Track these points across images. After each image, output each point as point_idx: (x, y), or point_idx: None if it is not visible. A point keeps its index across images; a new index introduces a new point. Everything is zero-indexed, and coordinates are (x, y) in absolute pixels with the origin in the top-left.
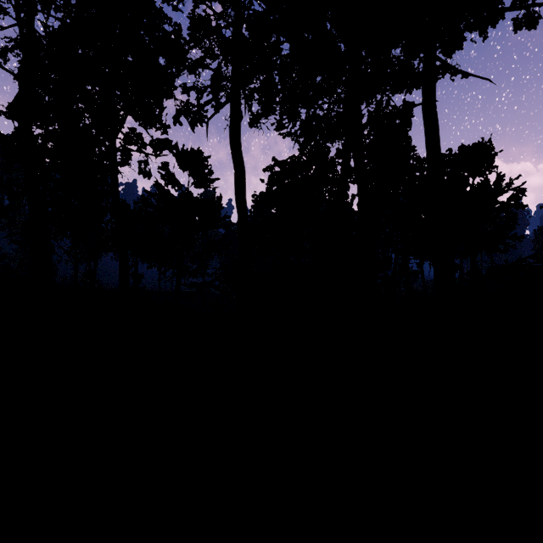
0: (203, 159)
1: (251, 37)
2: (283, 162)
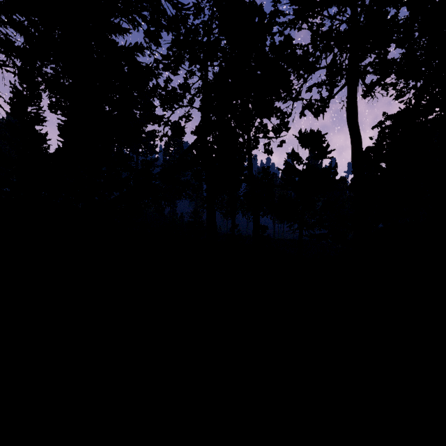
0: (321, 137)
1: (366, 22)
2: (396, 115)
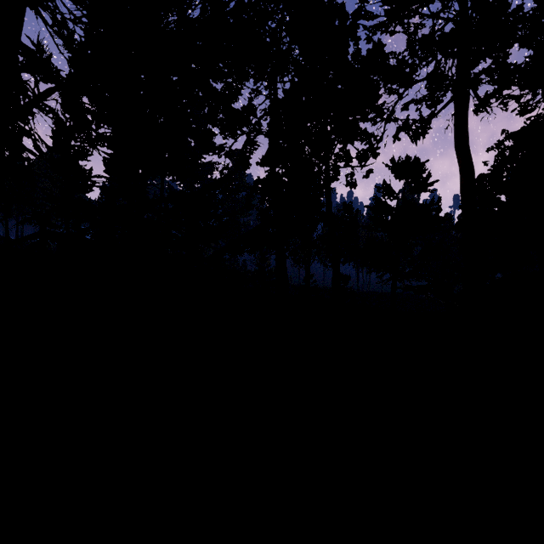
0: (420, 165)
1: (479, 18)
2: (520, 132)
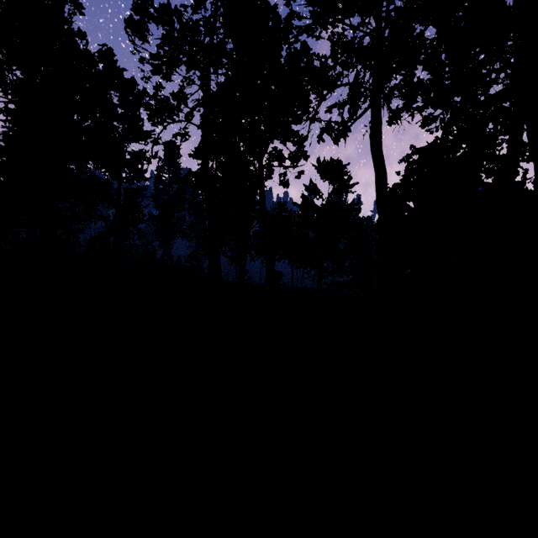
0: (342, 167)
1: (391, 37)
2: (424, 149)
